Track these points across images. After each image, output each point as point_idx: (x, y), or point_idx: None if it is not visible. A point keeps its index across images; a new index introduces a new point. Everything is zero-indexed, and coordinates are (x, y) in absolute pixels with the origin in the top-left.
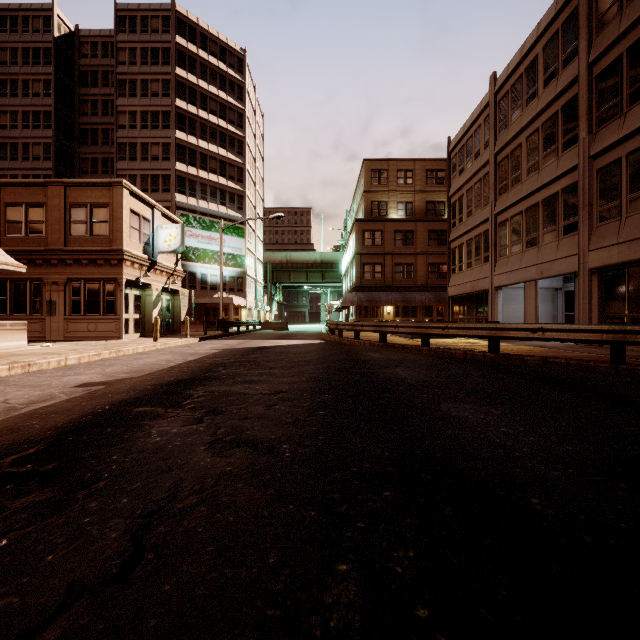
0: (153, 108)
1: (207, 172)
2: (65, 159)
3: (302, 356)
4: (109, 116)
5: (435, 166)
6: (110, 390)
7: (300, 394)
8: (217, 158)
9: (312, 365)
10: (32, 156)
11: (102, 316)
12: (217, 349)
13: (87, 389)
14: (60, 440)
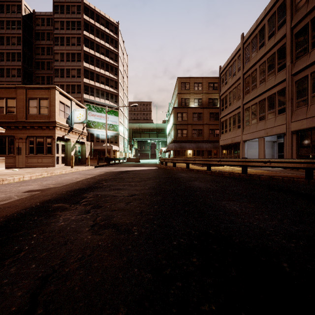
0: (72, 51)
1: (99, 83)
2: (28, 76)
3: (146, 175)
4: (50, 55)
5: (213, 81)
6: (42, 194)
7: (144, 196)
8: (104, 76)
9: (151, 180)
10: (11, 75)
11: (45, 155)
12: (103, 172)
13: (30, 193)
14: (6, 224)
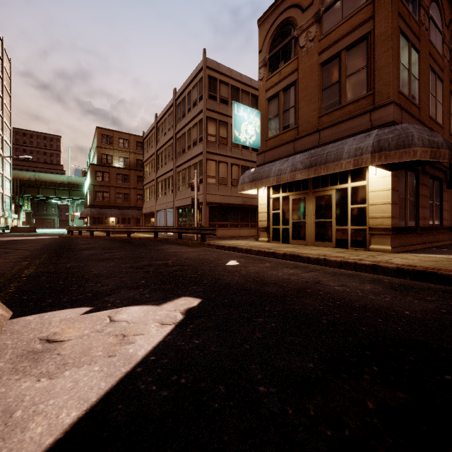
0: None
1: None
2: None
3: (42, 241)
4: None
5: (142, 140)
6: None
7: (38, 246)
8: None
9: (46, 242)
10: None
11: None
12: None
13: None
14: None
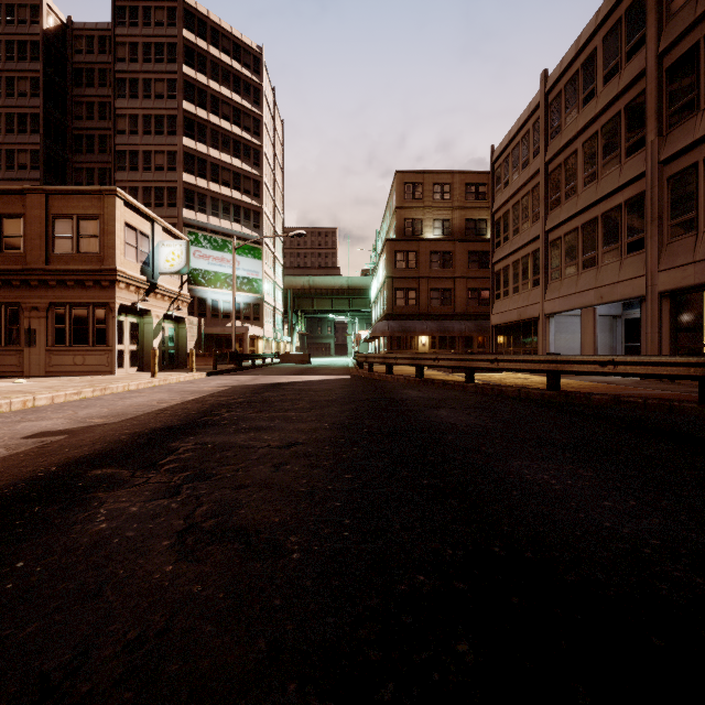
0: (157, 111)
1: (219, 185)
2: (56, 169)
3: (325, 394)
4: (107, 120)
5: (476, 180)
6: (70, 442)
7: (320, 447)
8: (230, 169)
9: (337, 406)
10: (17, 165)
11: (91, 347)
12: (225, 386)
13: (40, 441)
14: None
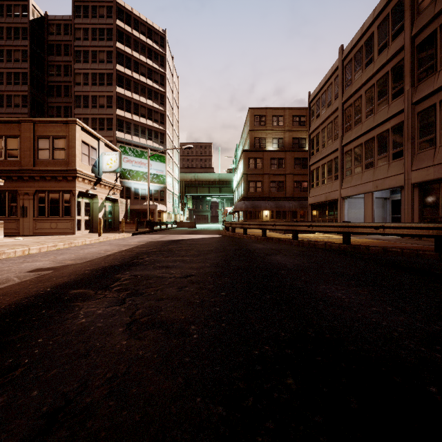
0: (100, 71)
1: (139, 116)
2: (37, 106)
3: (206, 246)
4: (69, 76)
5: (299, 113)
6: (55, 274)
7: (205, 277)
8: (146, 107)
9: (214, 253)
10: (13, 104)
11: (61, 217)
12: (144, 241)
13: (37, 273)
14: None
